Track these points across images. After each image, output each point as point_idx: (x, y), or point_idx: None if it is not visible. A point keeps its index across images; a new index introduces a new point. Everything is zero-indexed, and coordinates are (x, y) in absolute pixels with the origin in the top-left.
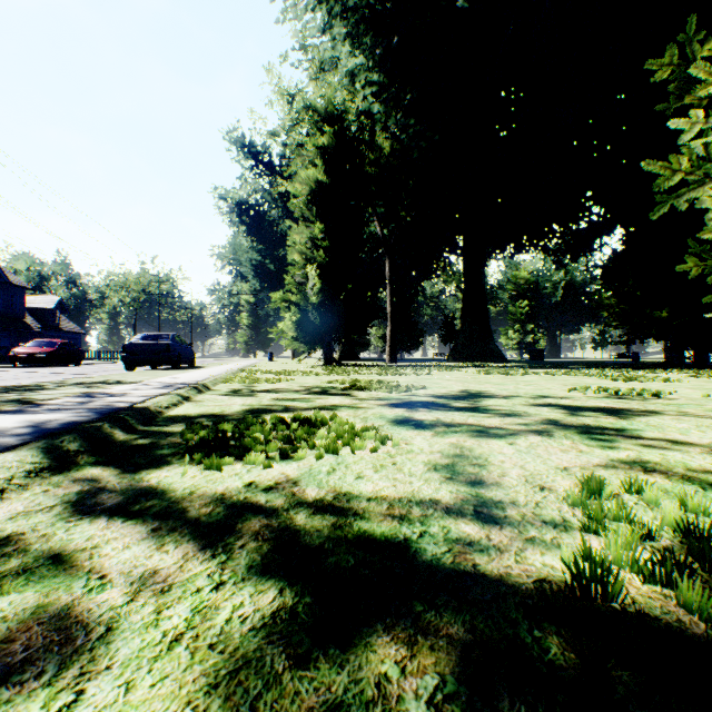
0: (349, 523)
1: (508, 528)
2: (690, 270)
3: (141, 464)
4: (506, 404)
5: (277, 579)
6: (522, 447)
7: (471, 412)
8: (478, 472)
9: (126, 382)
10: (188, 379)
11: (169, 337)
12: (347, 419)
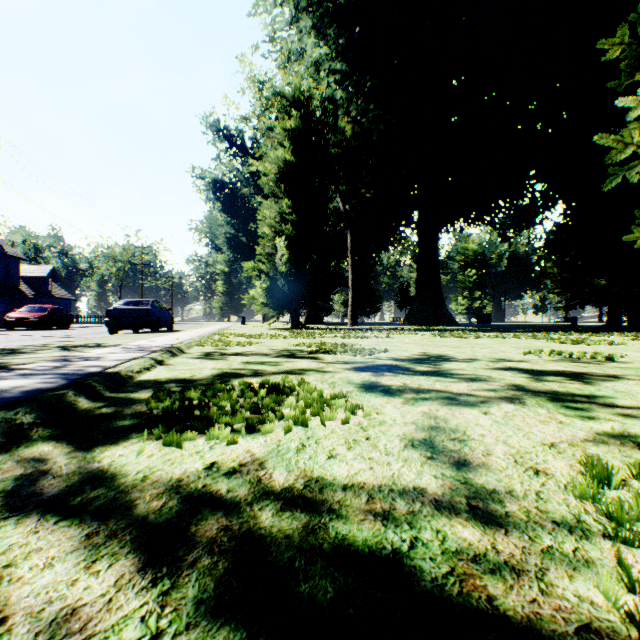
0: (324, 525)
1: (516, 534)
2: (627, 242)
3: (98, 439)
4: (468, 368)
5: (232, 626)
6: (498, 418)
7: (436, 376)
8: (460, 449)
9: (105, 345)
10: (164, 343)
11: (149, 303)
12: (315, 385)
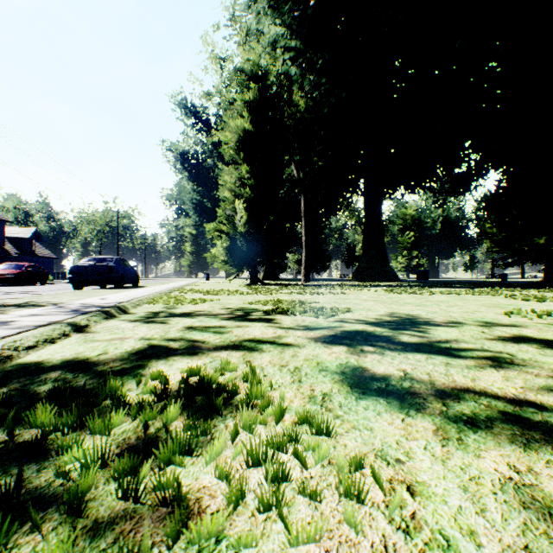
0: None
1: None
2: None
3: None
4: (465, 337)
5: None
6: None
7: (438, 354)
8: None
9: (44, 304)
10: (112, 300)
11: (113, 260)
12: (270, 381)
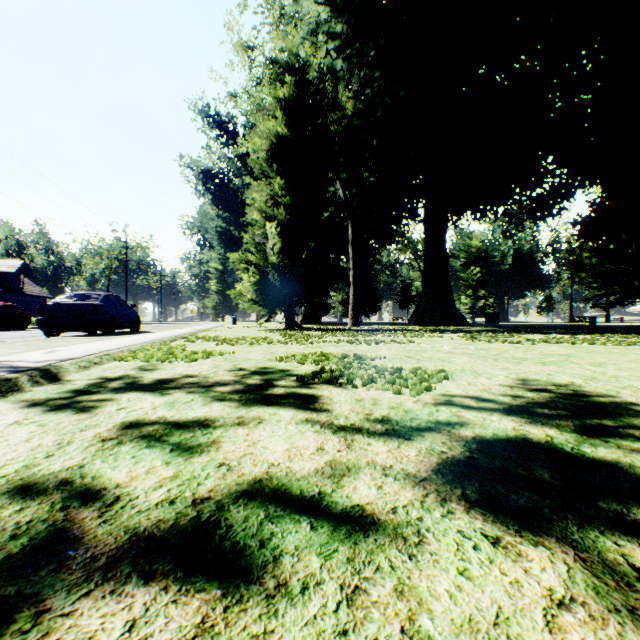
0: None
1: None
2: None
3: None
4: None
5: None
6: None
7: None
8: None
9: None
10: (58, 356)
11: (100, 297)
12: None
